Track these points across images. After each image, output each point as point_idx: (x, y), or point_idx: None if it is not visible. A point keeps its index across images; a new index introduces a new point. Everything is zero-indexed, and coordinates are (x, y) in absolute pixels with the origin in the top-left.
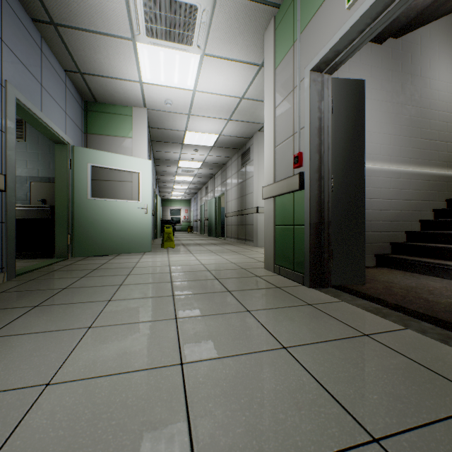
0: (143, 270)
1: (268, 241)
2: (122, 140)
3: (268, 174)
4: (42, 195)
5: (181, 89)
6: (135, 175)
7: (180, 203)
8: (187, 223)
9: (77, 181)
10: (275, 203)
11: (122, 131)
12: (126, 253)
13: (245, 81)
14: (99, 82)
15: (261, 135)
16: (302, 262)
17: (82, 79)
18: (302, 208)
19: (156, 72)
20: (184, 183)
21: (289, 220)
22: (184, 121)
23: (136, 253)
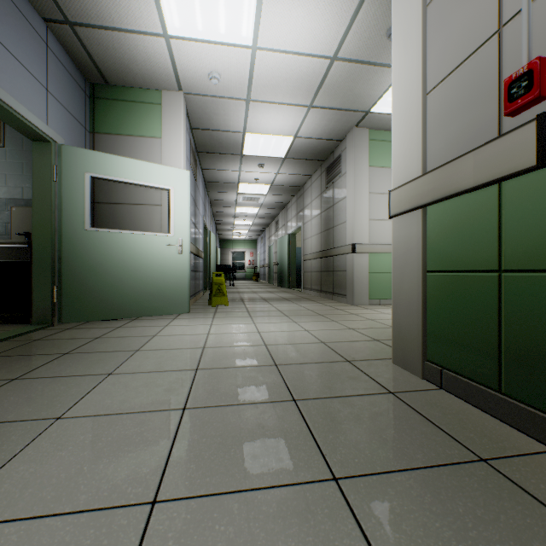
0: (148, 361)
1: (405, 307)
2: (146, 141)
3: (403, 161)
4: (27, 227)
5: (232, 46)
6: (165, 195)
7: (244, 244)
8: (252, 269)
9: (67, 202)
10: (424, 222)
11: (146, 128)
12: (147, 315)
13: (341, 17)
14: (102, 41)
15: (359, 133)
16: (544, 378)
17: (75, 37)
18: (544, 222)
19: (187, 9)
20: (248, 218)
21: (478, 259)
22: (241, 114)
23: (165, 316)
